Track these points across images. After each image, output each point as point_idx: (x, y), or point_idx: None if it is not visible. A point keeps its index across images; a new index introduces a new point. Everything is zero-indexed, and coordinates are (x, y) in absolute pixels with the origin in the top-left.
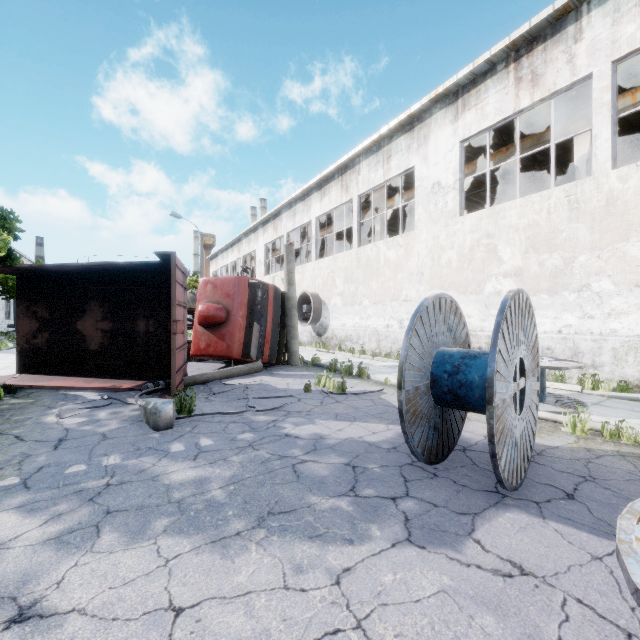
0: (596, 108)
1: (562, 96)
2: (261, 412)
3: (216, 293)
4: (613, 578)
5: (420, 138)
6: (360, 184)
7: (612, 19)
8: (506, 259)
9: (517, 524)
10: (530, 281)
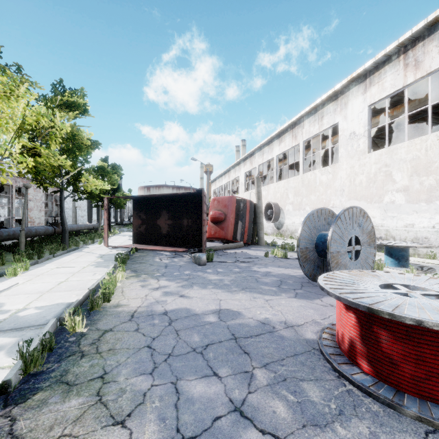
0: None
1: None
2: (243, 263)
3: (219, 205)
4: None
5: (342, 104)
6: (304, 134)
7: None
8: (398, 180)
9: None
10: (414, 194)
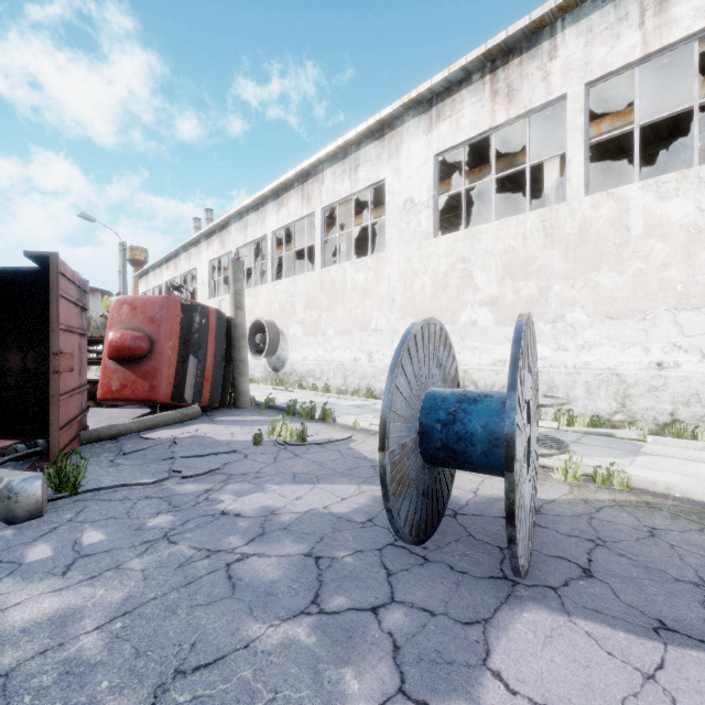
0: (570, 131)
1: (532, 121)
2: (190, 478)
3: (135, 317)
4: None
5: (391, 147)
6: (324, 195)
7: (585, 40)
8: (482, 286)
9: (540, 631)
10: (506, 311)
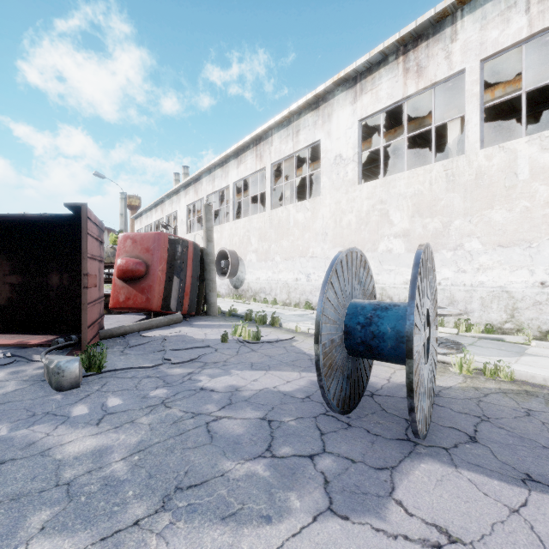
0: (468, 98)
1: (438, 90)
2: (177, 364)
3: (136, 248)
4: (535, 535)
5: (324, 116)
6: (272, 154)
7: (480, 25)
8: (396, 222)
9: (433, 477)
10: (416, 241)
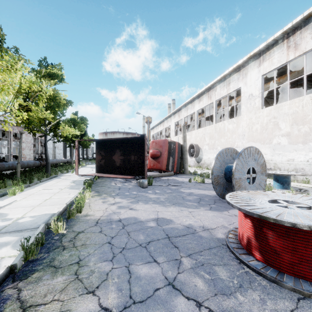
0: None
1: None
2: (173, 186)
3: (156, 146)
4: None
5: (243, 74)
6: (216, 95)
7: None
8: (282, 128)
9: None
10: (294, 138)
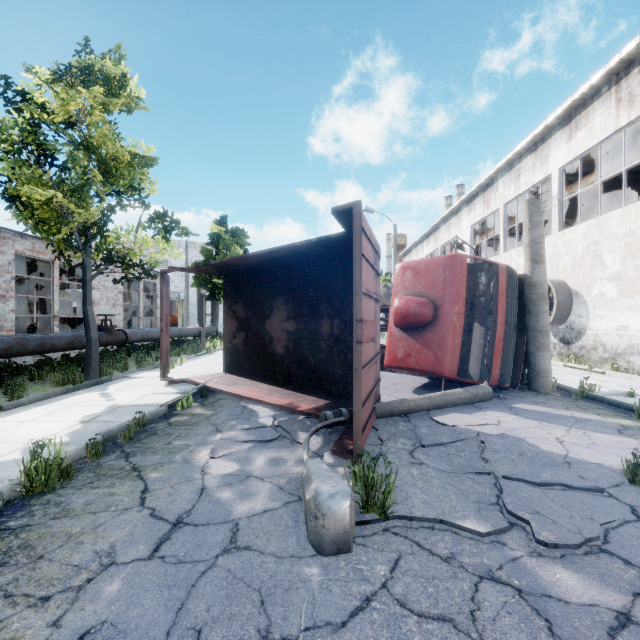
0: None
1: None
2: (550, 546)
3: (418, 282)
4: None
5: None
6: None
7: None
8: None
9: None
10: None
